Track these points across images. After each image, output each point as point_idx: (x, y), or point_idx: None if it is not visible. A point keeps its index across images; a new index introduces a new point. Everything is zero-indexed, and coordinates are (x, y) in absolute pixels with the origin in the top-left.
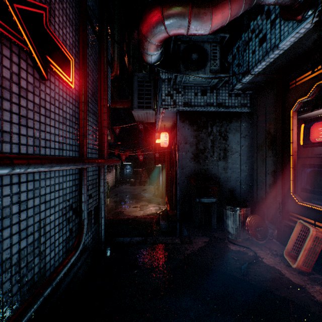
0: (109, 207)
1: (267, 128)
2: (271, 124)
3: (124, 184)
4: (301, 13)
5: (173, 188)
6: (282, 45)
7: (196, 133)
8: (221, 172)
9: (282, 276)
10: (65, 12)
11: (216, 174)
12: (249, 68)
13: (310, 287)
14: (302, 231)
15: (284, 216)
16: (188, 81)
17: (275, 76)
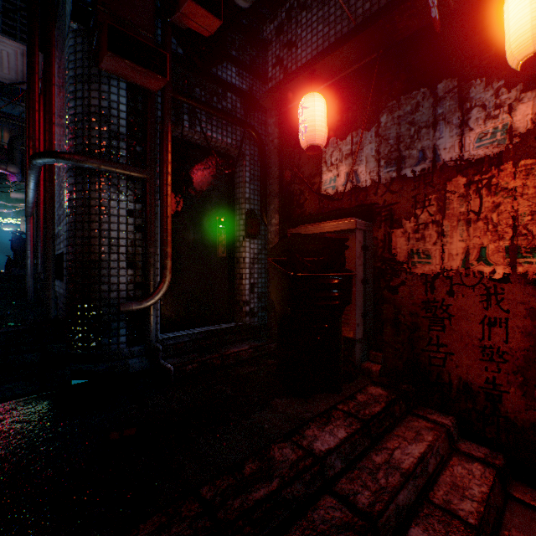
0: None
1: None
2: None
3: None
4: None
5: None
6: None
7: None
8: None
9: None
10: None
11: None
12: None
13: None
14: None
15: None
16: None
17: None
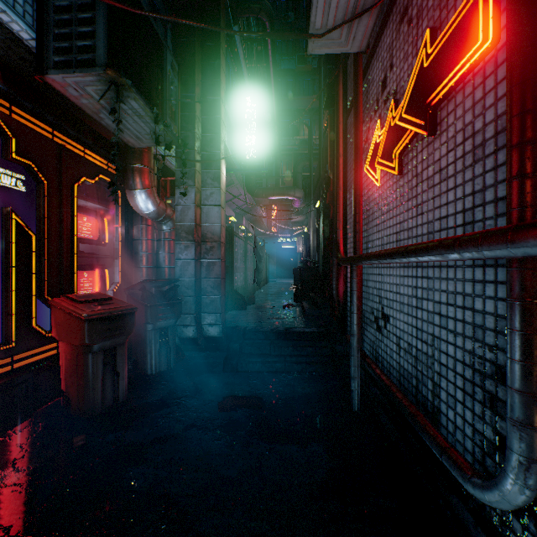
0: None
1: None
2: None
3: None
4: None
5: None
6: None
7: None
8: None
9: None
10: None
11: None
12: None
13: None
14: None
15: None
16: None
17: None
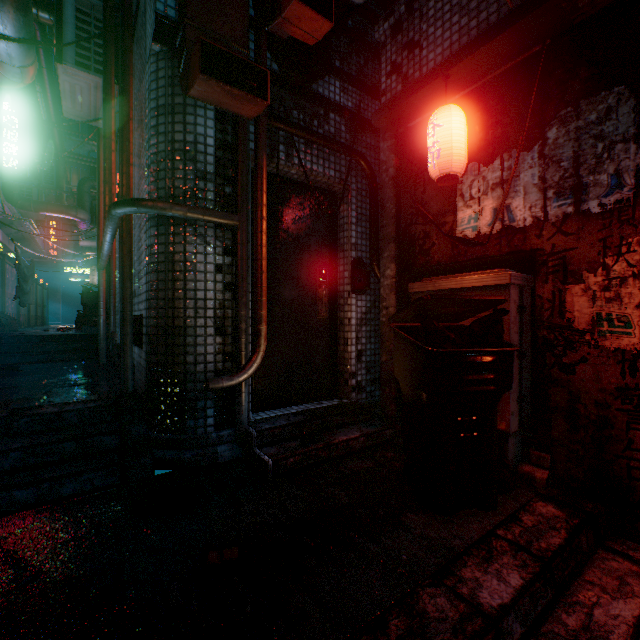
0: None
1: None
2: None
3: None
4: None
5: None
6: None
7: None
8: None
9: None
10: None
11: None
12: None
13: None
14: None
15: None
16: None
17: None
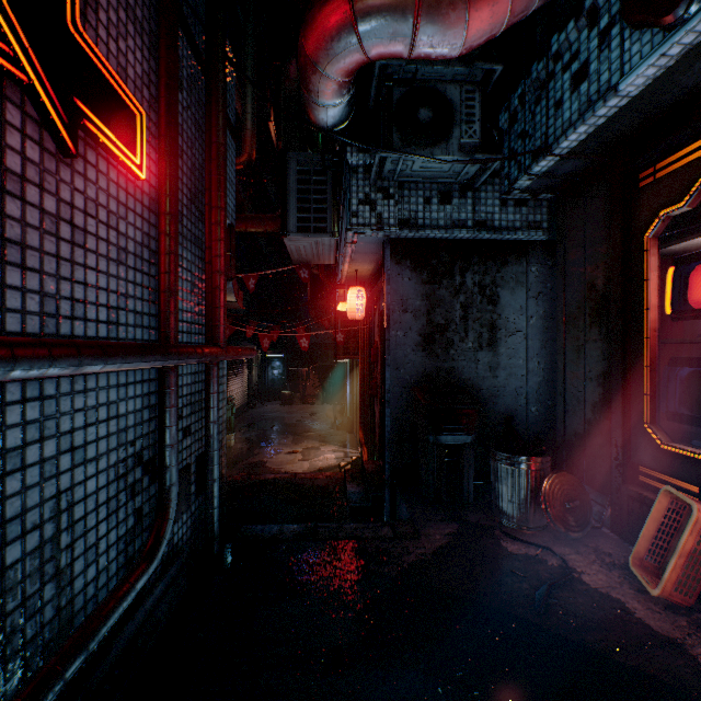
0: (235, 452)
1: (588, 276)
2: (597, 268)
3: (267, 402)
4: (673, 8)
5: (376, 412)
6: (627, 85)
7: (429, 287)
8: (484, 375)
9: (628, 618)
10: (124, 2)
11: (472, 381)
12: (549, 140)
13: (695, 642)
14: (670, 510)
15: (628, 476)
16: (410, 172)
17: (608, 159)
